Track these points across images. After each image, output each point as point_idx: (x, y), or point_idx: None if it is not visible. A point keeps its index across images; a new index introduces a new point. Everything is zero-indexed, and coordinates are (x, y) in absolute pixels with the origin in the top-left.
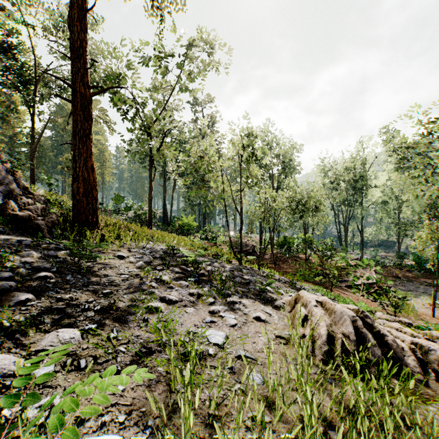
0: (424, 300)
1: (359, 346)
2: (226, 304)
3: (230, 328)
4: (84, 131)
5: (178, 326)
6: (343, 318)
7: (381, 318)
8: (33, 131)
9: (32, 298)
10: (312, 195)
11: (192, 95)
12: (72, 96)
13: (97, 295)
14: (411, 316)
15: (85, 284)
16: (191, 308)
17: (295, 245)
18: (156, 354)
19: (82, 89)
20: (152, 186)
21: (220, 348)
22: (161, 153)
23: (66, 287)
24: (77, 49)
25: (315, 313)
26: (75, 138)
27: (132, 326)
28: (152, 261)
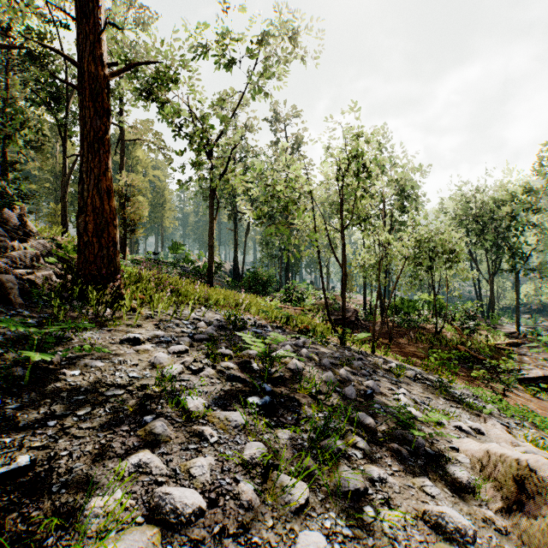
0: None
1: None
2: (338, 503)
3: None
4: (96, 133)
5: None
6: None
7: None
8: (65, 159)
9: None
10: (446, 237)
11: (271, 111)
12: (78, 79)
13: None
14: None
15: None
16: None
17: (416, 310)
18: None
19: (92, 66)
20: (213, 227)
21: None
22: (225, 178)
23: None
24: (84, 3)
25: None
26: (82, 144)
27: None
28: (190, 349)
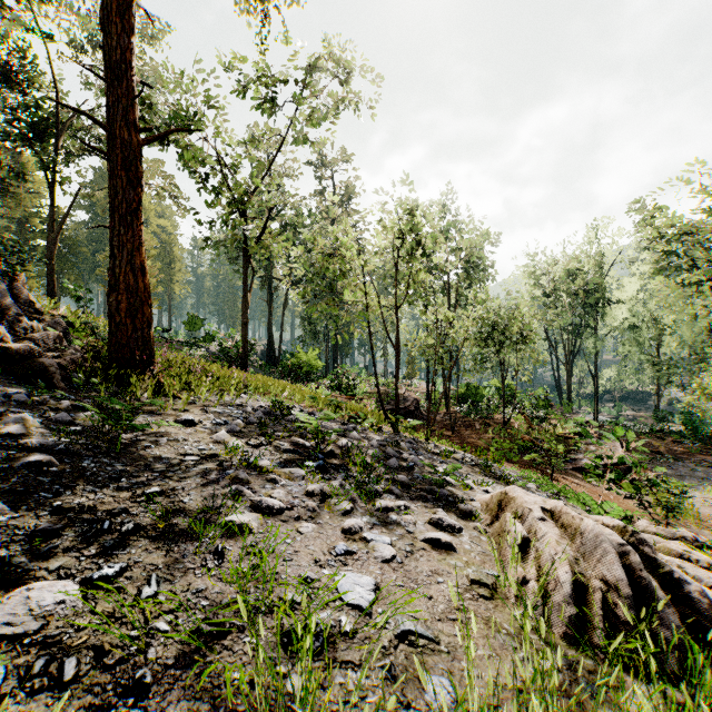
0: (705, 493)
1: (636, 606)
2: (373, 513)
3: (382, 565)
4: (129, 205)
5: (282, 565)
6: (600, 547)
7: (646, 532)
8: (52, 210)
9: (1, 509)
10: (514, 315)
11: (315, 152)
12: (108, 145)
13: (132, 499)
14: (690, 522)
15: (115, 475)
16: (309, 523)
17: (486, 398)
18: (233, 635)
19: (125, 133)
20: (248, 301)
21: (364, 614)
22: (263, 245)
23: (78, 483)
24: (117, 64)
25: (542, 533)
26: (113, 216)
27: (191, 568)
28: (243, 430)
